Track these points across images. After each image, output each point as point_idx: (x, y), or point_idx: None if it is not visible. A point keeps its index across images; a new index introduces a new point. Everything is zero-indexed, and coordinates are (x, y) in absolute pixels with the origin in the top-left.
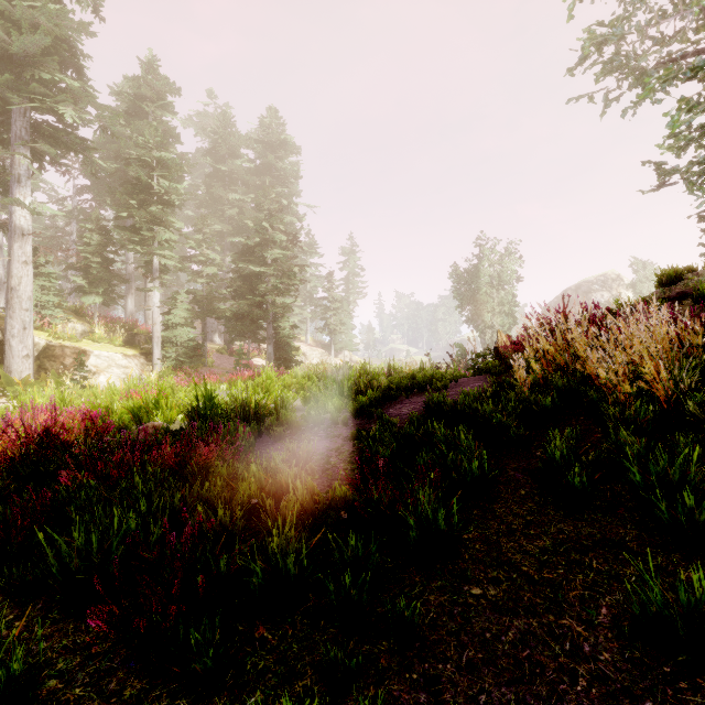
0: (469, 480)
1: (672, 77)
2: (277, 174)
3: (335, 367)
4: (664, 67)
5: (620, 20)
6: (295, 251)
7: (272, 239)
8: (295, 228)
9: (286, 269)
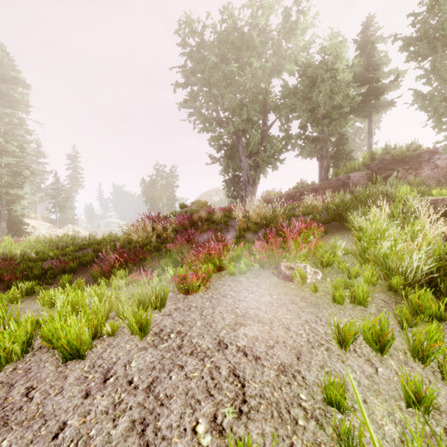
0: (87, 262)
1: (206, 129)
2: (8, 99)
3: (58, 236)
4: (208, 121)
5: (192, 100)
6: (25, 155)
7: (6, 149)
8: (26, 141)
9: (19, 170)
